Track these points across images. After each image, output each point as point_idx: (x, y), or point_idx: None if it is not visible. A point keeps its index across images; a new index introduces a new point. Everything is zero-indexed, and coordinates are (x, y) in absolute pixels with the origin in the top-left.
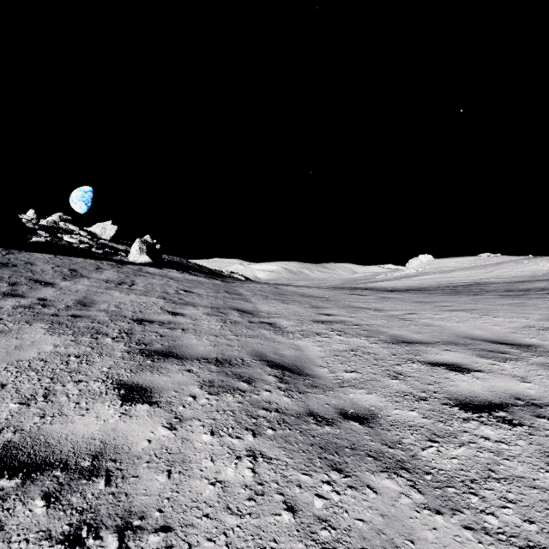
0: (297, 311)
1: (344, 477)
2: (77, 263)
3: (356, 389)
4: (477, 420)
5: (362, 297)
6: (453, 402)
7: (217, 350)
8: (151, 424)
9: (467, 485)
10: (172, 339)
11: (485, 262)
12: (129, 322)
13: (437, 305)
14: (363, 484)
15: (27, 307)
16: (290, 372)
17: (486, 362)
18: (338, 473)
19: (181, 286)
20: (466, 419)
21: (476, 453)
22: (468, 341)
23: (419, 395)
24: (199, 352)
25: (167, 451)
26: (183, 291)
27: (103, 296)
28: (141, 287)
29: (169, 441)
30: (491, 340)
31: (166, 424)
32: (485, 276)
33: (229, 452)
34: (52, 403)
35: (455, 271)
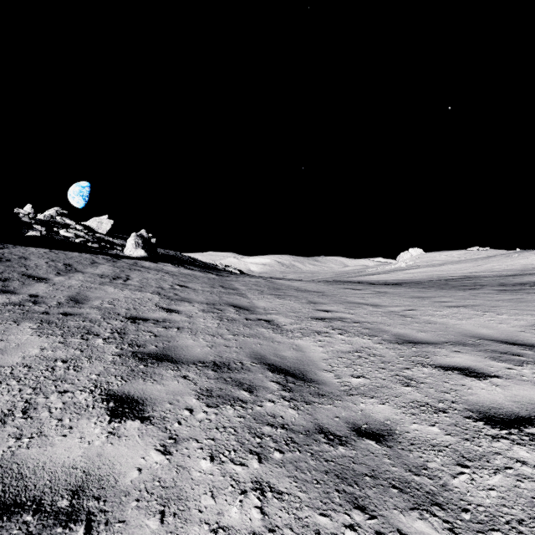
0: (294, 307)
1: (369, 518)
2: (72, 258)
3: (366, 397)
4: (507, 438)
5: (357, 291)
6: (476, 415)
7: (214, 352)
8: (142, 446)
9: (514, 527)
10: (167, 339)
11: (474, 255)
12: (123, 321)
13: (435, 301)
14: (392, 528)
15: (17, 304)
16: (293, 378)
17: (502, 366)
18: (361, 512)
19: (176, 281)
20: (494, 437)
21: (516, 482)
22: (477, 341)
23: (436, 405)
24: (195, 355)
25: (160, 484)
26: (178, 286)
27: (97, 292)
28: (136, 282)
29: (162, 470)
30: (501, 340)
31: (160, 446)
32: (476, 270)
33: (232, 484)
34: (32, 420)
35: (445, 264)
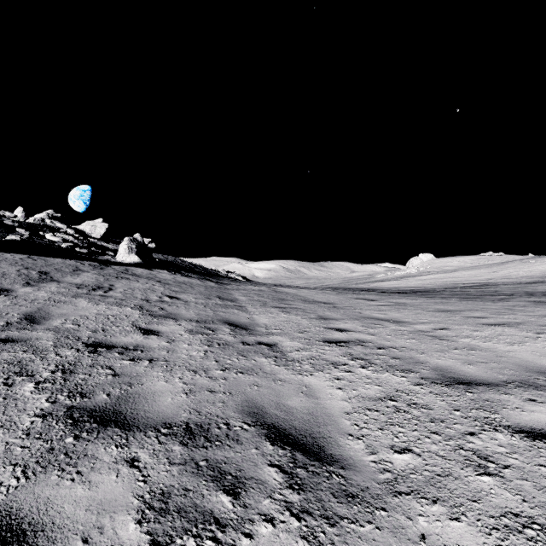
0: (301, 325)
1: None
2: (52, 264)
3: (425, 501)
4: None
5: (372, 302)
6: None
7: (191, 403)
8: None
9: None
10: (129, 381)
11: (488, 261)
12: (79, 350)
13: (467, 316)
14: None
15: None
16: (304, 455)
17: None
18: None
19: (167, 291)
20: None
21: None
22: None
23: None
24: (161, 411)
25: None
26: (168, 297)
27: (64, 307)
28: (119, 293)
29: None
30: None
31: None
32: (492, 276)
33: None
34: None
35: (458, 271)
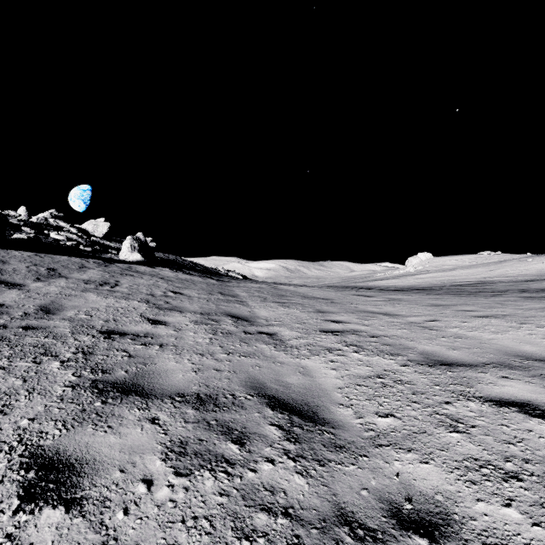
0: (300, 317)
1: None
2: (59, 262)
3: (401, 450)
4: None
5: (369, 298)
6: None
7: (200, 379)
8: None
9: None
10: (143, 361)
11: (486, 260)
12: (95, 336)
13: (458, 310)
14: None
15: None
16: (300, 418)
17: None
18: None
19: (170, 287)
20: None
21: None
22: (524, 362)
23: (502, 466)
24: (174, 384)
25: None
26: (171, 292)
27: (75, 300)
28: (125, 289)
29: None
30: None
31: None
32: (489, 275)
33: None
34: None
35: (456, 269)
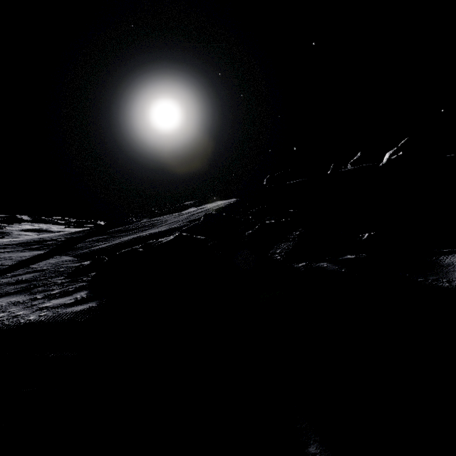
0: None
1: None
2: None
3: None
4: None
5: None
6: None
7: None
8: None
9: None
10: None
11: None
12: None
13: None
14: None
15: None
16: None
17: None
18: None
19: None
20: None
21: None
22: None
23: None
24: None
25: None
26: None
27: None
28: None
29: None
30: None
31: None
32: None
33: None
34: None
35: None
